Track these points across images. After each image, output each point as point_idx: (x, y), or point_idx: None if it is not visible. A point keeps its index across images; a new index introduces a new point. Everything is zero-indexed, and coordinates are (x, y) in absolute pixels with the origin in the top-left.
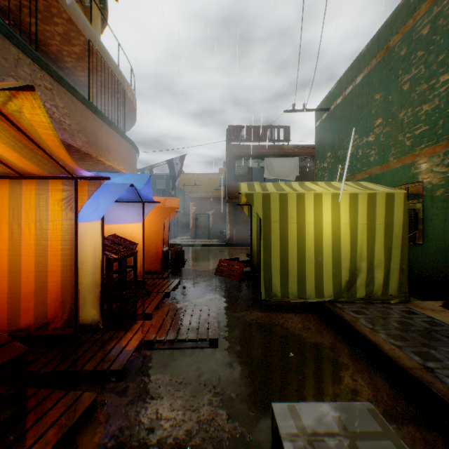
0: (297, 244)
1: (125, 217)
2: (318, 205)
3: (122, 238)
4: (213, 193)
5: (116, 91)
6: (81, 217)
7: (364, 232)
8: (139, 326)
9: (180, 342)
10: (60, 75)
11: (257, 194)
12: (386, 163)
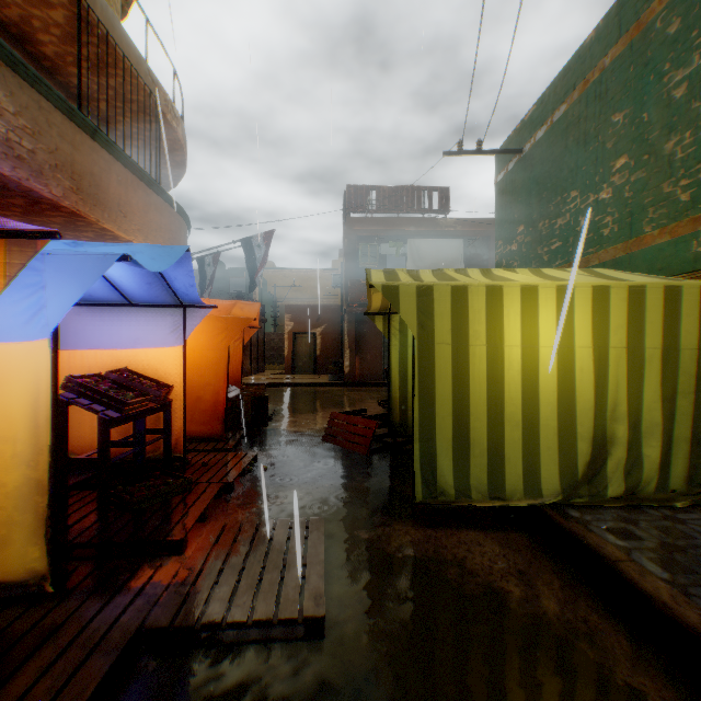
0: (488, 389)
1: (149, 336)
2: (529, 311)
3: (141, 375)
4: (323, 301)
5: (144, 109)
6: (0, 330)
7: (621, 364)
8: (147, 579)
9: (234, 627)
10: (7, 46)
11: (406, 288)
12: (636, 238)
